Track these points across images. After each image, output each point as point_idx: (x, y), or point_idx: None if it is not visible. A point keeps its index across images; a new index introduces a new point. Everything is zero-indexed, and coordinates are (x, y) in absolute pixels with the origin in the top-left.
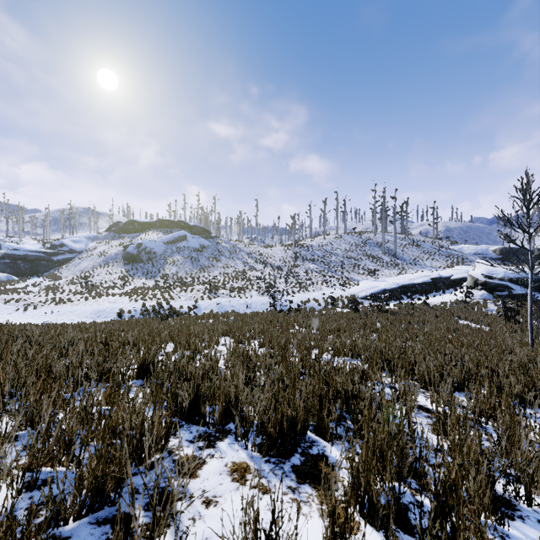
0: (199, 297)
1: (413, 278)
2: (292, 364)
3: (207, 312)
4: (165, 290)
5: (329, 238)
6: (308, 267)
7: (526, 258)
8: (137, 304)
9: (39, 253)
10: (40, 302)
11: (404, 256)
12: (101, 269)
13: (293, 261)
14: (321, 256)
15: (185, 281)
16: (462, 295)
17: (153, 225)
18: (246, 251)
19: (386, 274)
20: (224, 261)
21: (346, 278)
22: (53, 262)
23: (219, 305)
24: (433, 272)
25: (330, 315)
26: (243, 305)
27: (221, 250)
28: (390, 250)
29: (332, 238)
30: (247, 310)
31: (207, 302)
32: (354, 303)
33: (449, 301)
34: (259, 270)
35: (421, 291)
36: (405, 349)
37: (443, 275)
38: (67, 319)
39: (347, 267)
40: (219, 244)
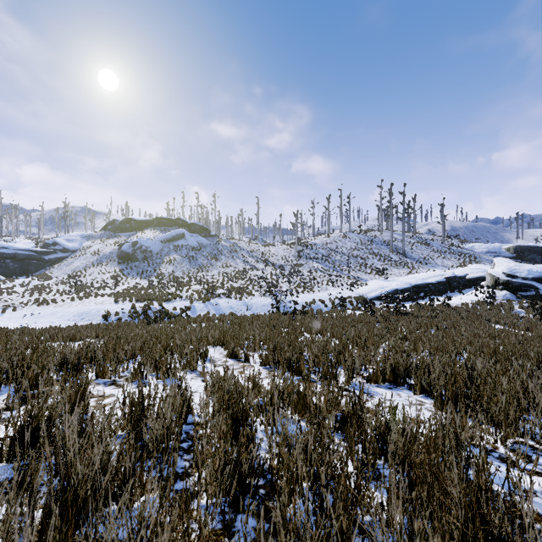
0: (195, 298)
1: (426, 278)
2: (316, 407)
3: (202, 314)
4: (159, 290)
5: (333, 236)
6: (312, 266)
7: (541, 257)
8: (126, 305)
9: (29, 252)
10: (22, 303)
11: (413, 254)
12: (94, 268)
13: (296, 260)
14: (325, 255)
15: (181, 281)
16: (482, 296)
17: (151, 223)
18: (247, 249)
19: (395, 273)
20: (224, 261)
21: (353, 278)
22: (44, 262)
23: (217, 306)
24: (445, 271)
25: (342, 318)
26: (243, 306)
27: (220, 248)
28: (398, 248)
29: (336, 236)
30: (247, 312)
31: (203, 303)
32: (369, 304)
33: (469, 302)
34: (260, 269)
35: (435, 291)
36: (473, 372)
37: (457, 274)
38: (47, 322)
39: (353, 266)
40: (219, 242)
